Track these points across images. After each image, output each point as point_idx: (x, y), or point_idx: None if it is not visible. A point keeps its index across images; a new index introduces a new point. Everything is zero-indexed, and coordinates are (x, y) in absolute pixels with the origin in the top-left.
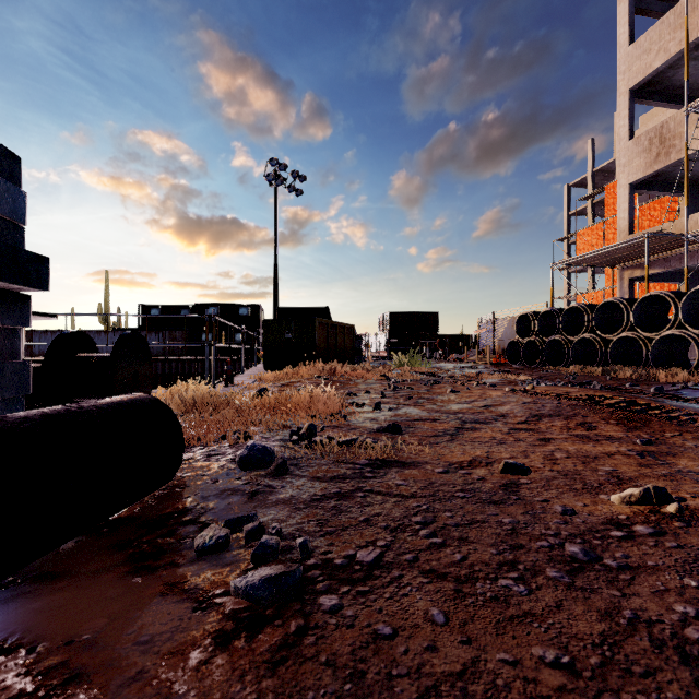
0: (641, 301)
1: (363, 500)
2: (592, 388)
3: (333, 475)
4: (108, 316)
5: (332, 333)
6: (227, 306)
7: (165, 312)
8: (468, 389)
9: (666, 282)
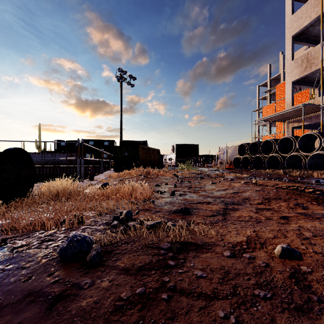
0: (302, 137)
1: (167, 308)
2: (284, 181)
3: (140, 265)
4: (40, 145)
5: (148, 153)
6: (98, 141)
7: (68, 144)
8: (219, 182)
9: (308, 129)
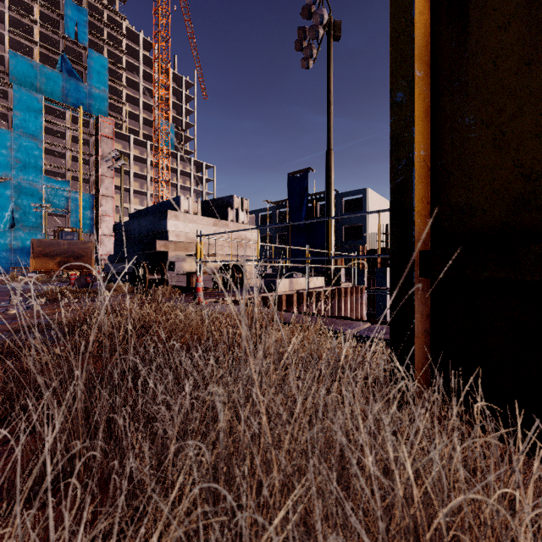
0: None
1: None
2: None
3: None
4: None
5: None
6: None
7: None
8: None
9: None
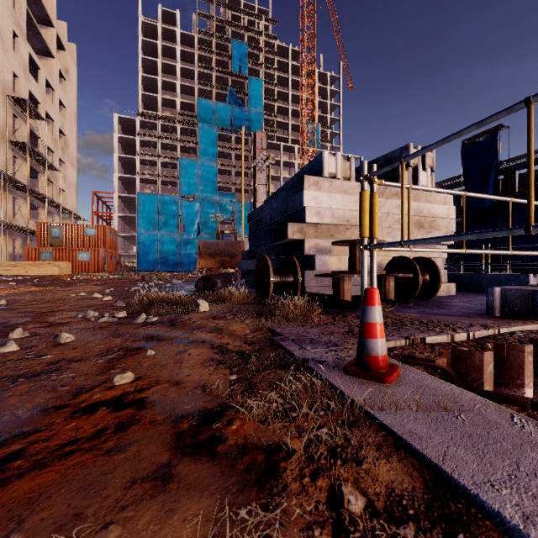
0: None
1: None
2: None
3: None
4: None
5: None
6: None
7: None
8: None
9: None
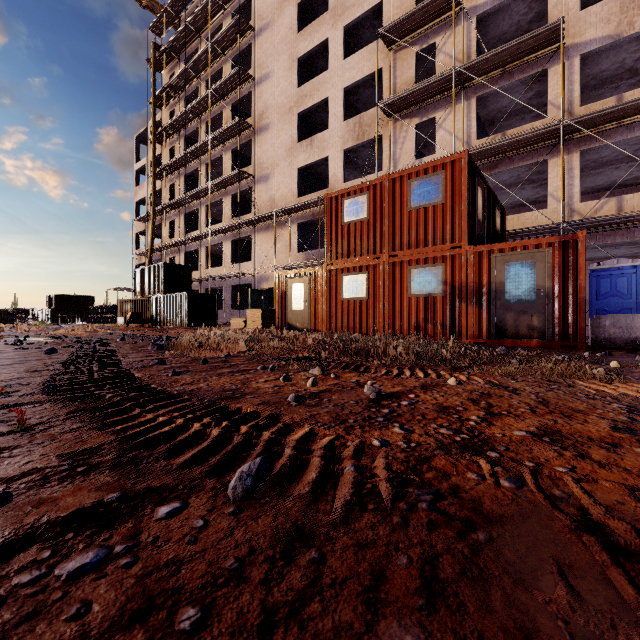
0: (107, 307)
1: None
2: None
3: None
4: None
5: None
6: None
7: None
8: None
9: None
